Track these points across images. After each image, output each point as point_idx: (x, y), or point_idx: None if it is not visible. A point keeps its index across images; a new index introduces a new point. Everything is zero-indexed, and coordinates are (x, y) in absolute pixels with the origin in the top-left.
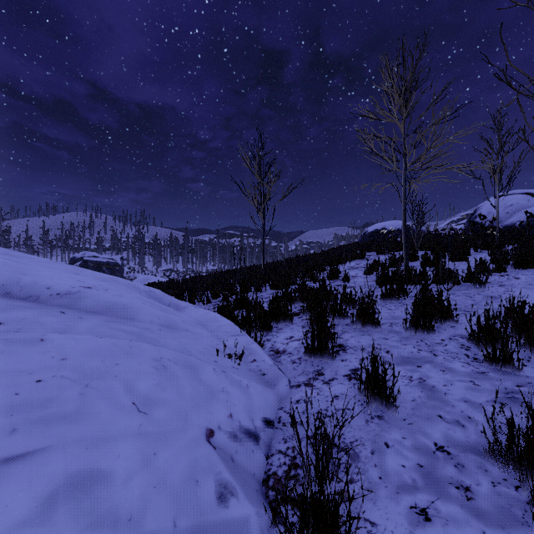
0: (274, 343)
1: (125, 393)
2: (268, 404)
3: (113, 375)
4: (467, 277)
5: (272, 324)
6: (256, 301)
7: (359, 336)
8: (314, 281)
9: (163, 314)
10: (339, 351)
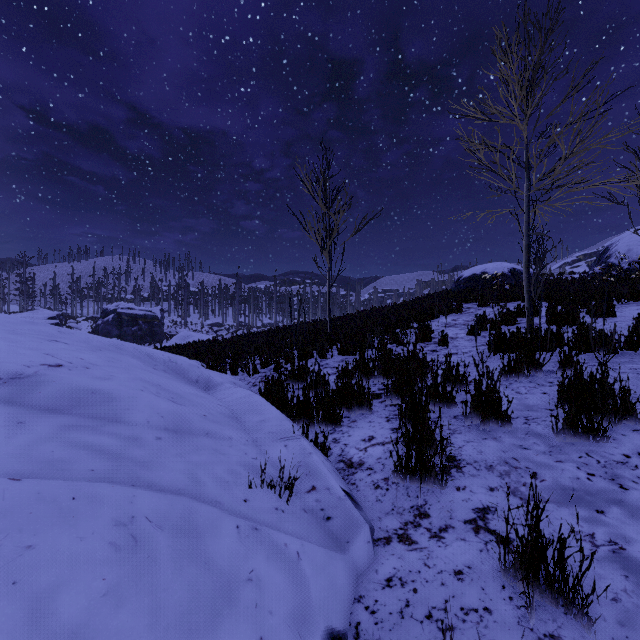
0: (344, 447)
1: (21, 632)
2: (335, 592)
3: (9, 582)
4: (628, 342)
5: (341, 411)
6: (319, 375)
7: (478, 441)
8: (397, 344)
9: (172, 407)
10: (450, 470)
